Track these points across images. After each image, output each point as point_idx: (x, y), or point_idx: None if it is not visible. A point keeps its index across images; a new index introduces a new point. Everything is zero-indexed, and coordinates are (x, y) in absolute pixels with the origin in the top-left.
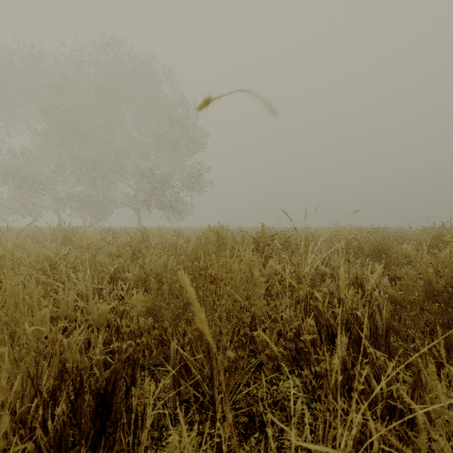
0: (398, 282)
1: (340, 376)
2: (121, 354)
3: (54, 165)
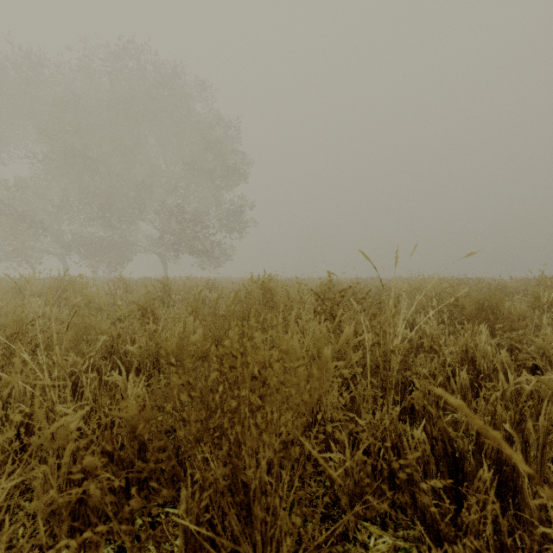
0: (521, 356)
1: (492, 552)
2: (57, 552)
3: (59, 199)
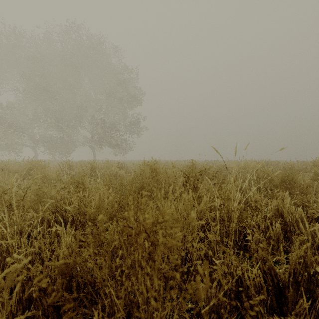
0: (310, 211)
1: None
2: None
3: (32, 115)
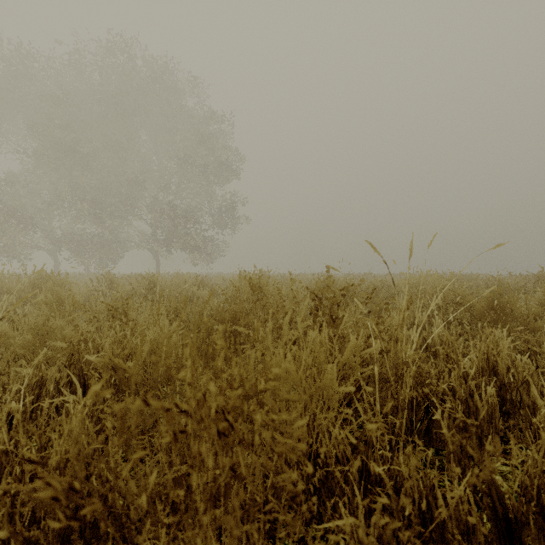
0: (543, 362)
1: None
2: None
3: (50, 195)
